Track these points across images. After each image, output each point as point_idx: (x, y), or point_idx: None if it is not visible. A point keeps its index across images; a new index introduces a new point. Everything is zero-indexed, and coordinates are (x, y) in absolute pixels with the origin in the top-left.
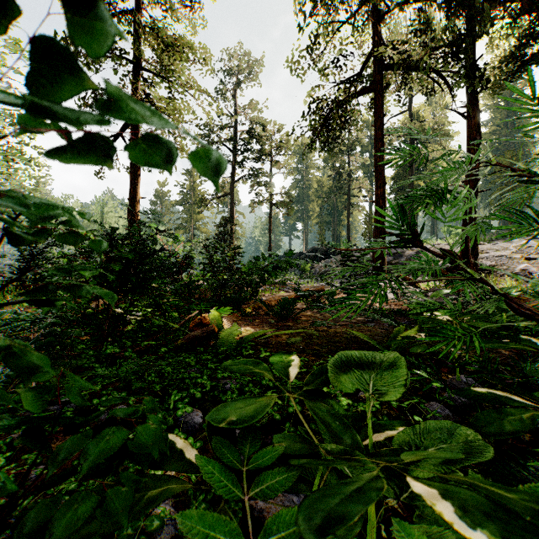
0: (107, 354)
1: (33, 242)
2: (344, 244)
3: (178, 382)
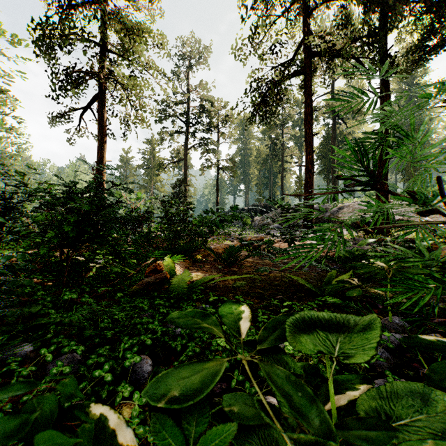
0: (64, 300)
1: (8, 198)
2: (279, 202)
3: (130, 327)
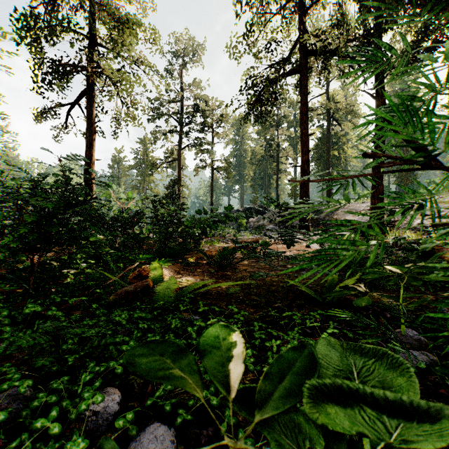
0: (26, 314)
1: None
2: (274, 203)
3: (101, 348)
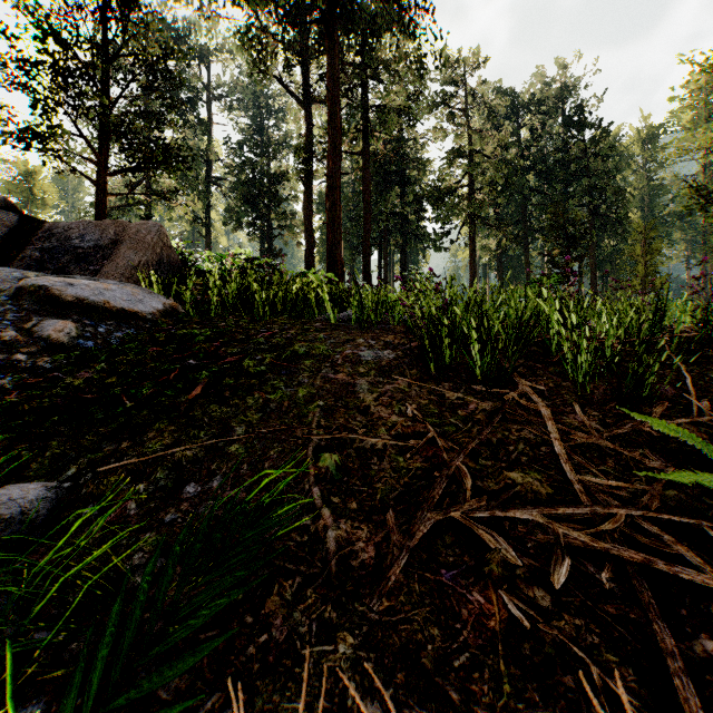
0: None
1: None
2: None
3: None
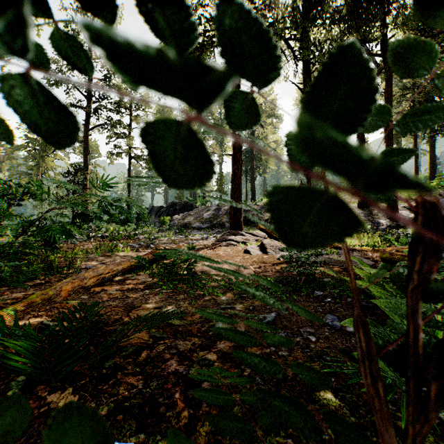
0: None
1: None
2: (200, 200)
3: None
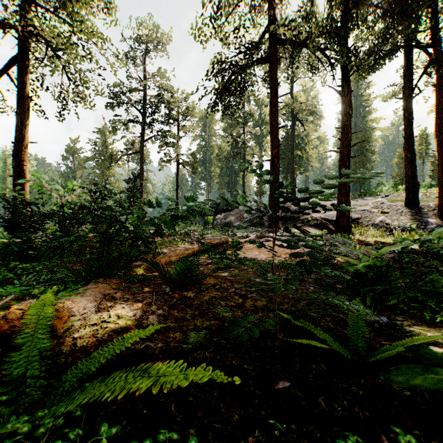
0: None
1: None
2: (241, 200)
3: None
